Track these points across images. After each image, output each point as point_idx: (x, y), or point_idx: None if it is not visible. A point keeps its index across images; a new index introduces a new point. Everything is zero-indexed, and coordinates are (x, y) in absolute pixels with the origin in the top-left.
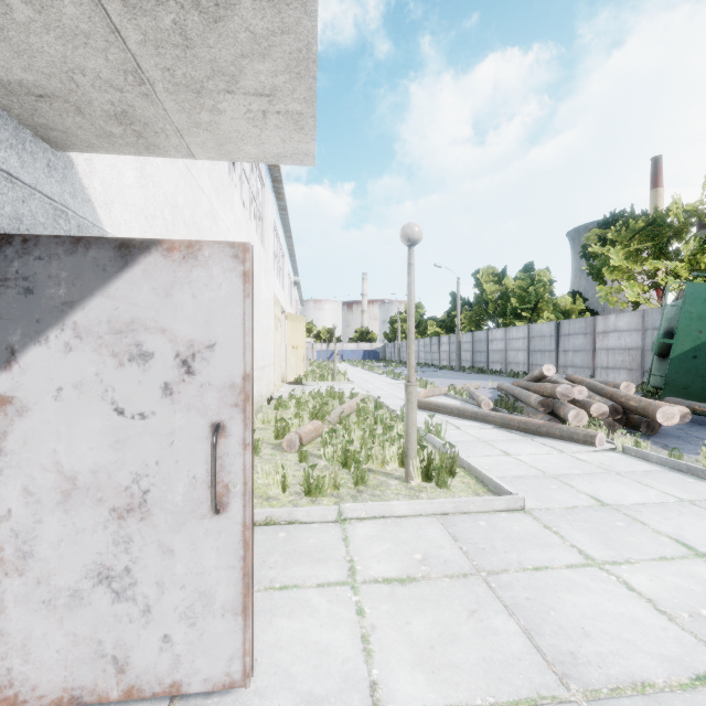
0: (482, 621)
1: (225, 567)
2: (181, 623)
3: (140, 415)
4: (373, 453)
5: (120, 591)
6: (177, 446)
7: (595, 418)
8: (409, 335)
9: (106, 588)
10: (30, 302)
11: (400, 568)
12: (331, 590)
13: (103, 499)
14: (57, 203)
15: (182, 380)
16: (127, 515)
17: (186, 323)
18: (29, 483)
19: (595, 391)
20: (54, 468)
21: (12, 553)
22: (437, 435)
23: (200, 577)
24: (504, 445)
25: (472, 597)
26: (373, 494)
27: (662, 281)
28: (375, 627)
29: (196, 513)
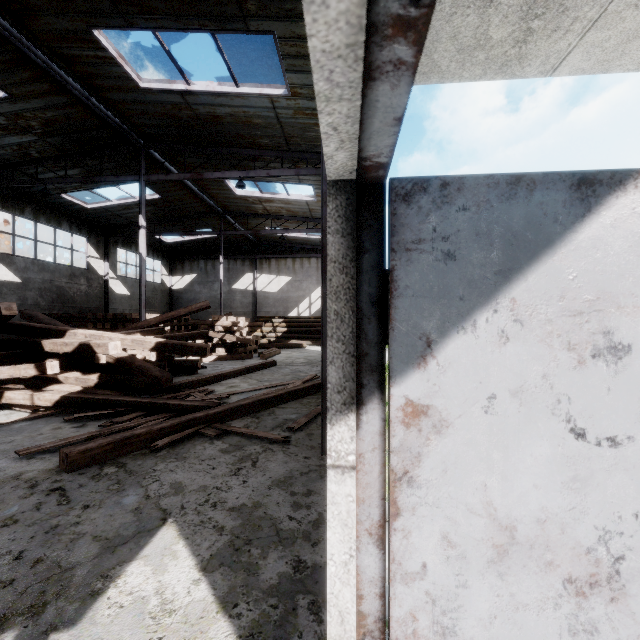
0: None
1: None
2: None
3: (609, 440)
4: None
5: None
6: None
7: None
8: None
9: None
10: (450, 272)
11: None
12: None
13: (552, 562)
14: None
15: None
16: (588, 591)
17: None
18: (449, 529)
19: None
20: (483, 510)
21: (427, 625)
22: None
23: None
24: None
25: None
26: None
27: None
28: None
29: None
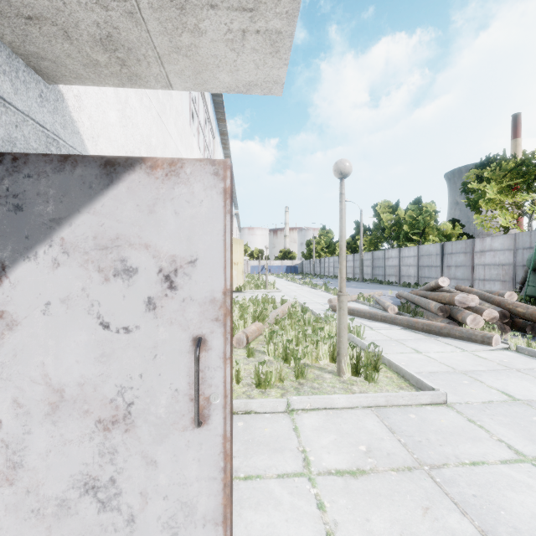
0: (437, 520)
1: (206, 478)
2: (164, 533)
3: (124, 329)
4: (308, 351)
5: (106, 501)
6: (159, 359)
7: (488, 322)
8: (341, 253)
9: (92, 498)
10: (19, 219)
11: (349, 460)
12: (290, 482)
13: (89, 411)
14: (49, 131)
15: (165, 294)
16: (112, 427)
17: (169, 239)
18: (18, 395)
19: (483, 299)
20: (42, 380)
21: (3, 463)
22: (356, 334)
23: (182, 488)
24: (413, 343)
25: (422, 492)
26: (312, 387)
27: (529, 210)
28: (337, 523)
29: (178, 425)
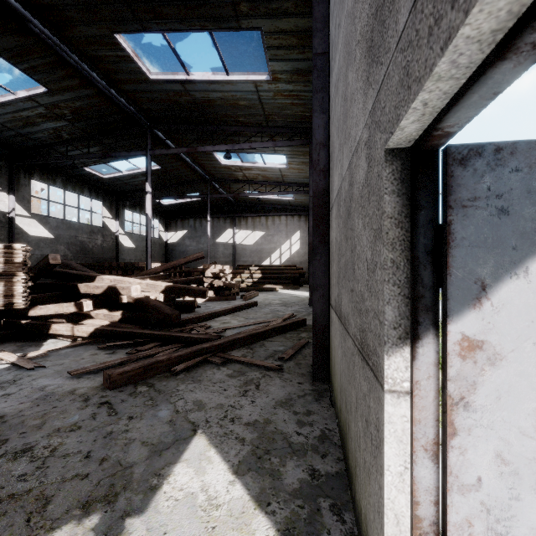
0: None
1: None
2: None
3: None
4: None
5: None
6: None
7: None
8: None
9: None
10: (504, 225)
11: None
12: None
13: None
14: None
15: None
16: None
17: None
18: (502, 449)
19: None
20: (535, 433)
21: (481, 531)
22: None
23: None
24: None
25: None
26: None
27: None
28: None
29: None
